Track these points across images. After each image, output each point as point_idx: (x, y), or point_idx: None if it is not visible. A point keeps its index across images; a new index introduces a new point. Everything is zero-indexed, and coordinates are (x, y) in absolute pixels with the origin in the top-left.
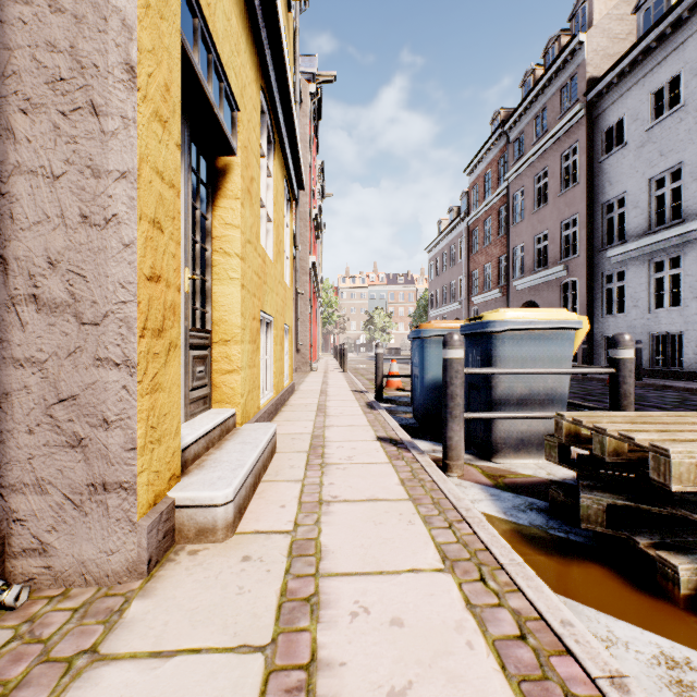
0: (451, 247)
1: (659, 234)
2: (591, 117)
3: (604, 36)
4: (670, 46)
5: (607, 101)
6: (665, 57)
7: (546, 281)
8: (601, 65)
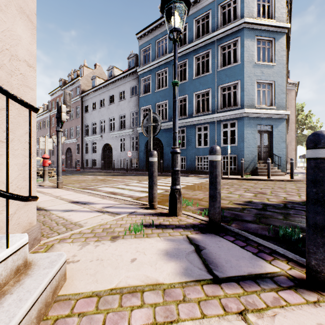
0: (44, 121)
1: (93, 136)
2: (83, 100)
3: (86, 80)
4: (95, 95)
5: (85, 99)
6: (94, 96)
7: (73, 142)
8: (85, 88)
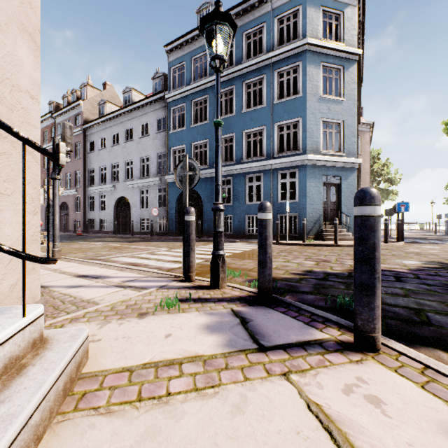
0: None
1: (101, 186)
2: (86, 134)
3: (91, 105)
4: (104, 127)
5: (90, 132)
6: (103, 129)
7: (71, 194)
8: (90, 116)
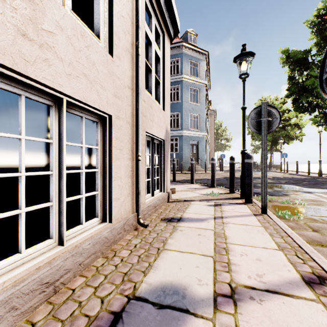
0: None
1: None
2: None
3: None
4: None
5: None
6: None
7: None
8: None
